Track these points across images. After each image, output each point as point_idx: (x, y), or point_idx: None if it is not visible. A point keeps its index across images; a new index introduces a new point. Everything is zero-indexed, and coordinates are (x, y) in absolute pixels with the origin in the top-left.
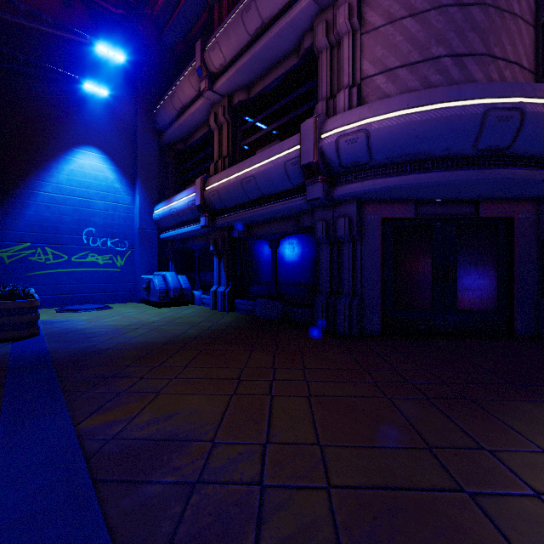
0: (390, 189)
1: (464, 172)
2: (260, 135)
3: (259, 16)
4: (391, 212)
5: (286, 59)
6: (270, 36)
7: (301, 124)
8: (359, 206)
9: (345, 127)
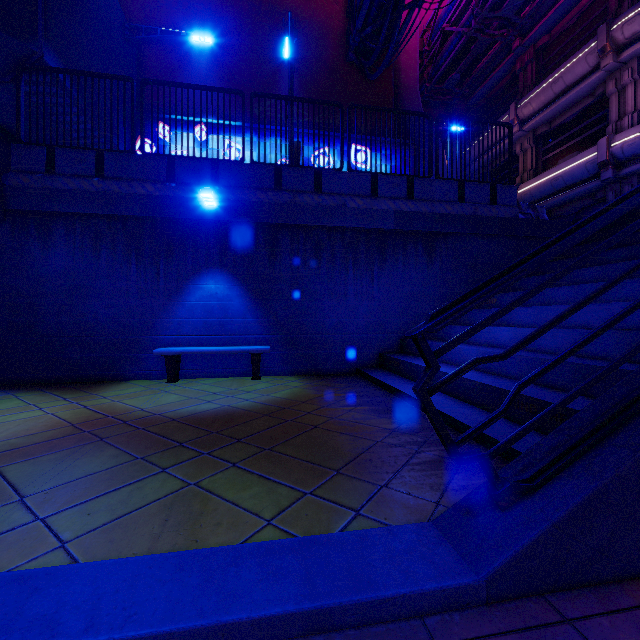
0: None
1: None
2: (560, 150)
3: (564, 84)
4: None
5: (583, 100)
6: (572, 94)
7: (597, 142)
8: (638, 177)
9: (627, 138)
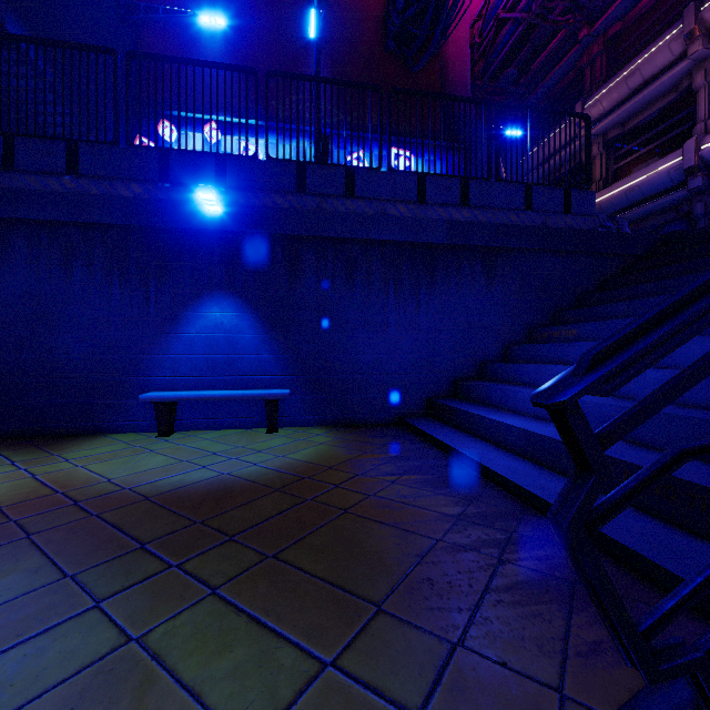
0: None
1: None
2: (635, 157)
3: (642, 78)
4: None
5: (664, 96)
6: (652, 89)
7: (683, 144)
8: None
9: None
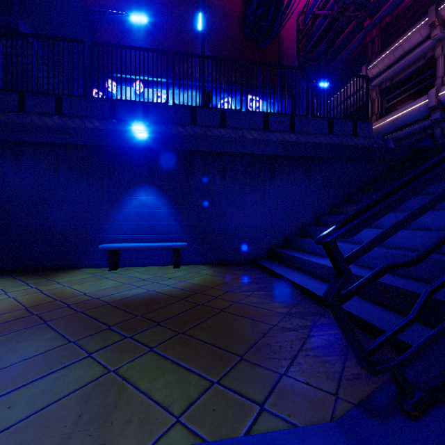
0: None
1: None
2: (399, 99)
3: (403, 50)
4: None
5: (417, 62)
6: (409, 57)
7: (428, 92)
8: None
9: None
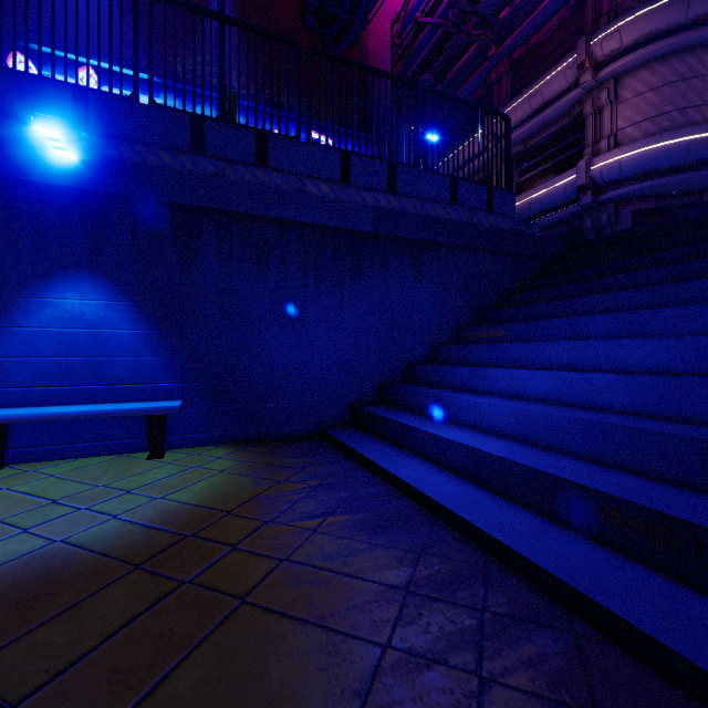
0: (635, 192)
1: (680, 175)
2: (535, 173)
3: (542, 100)
4: (638, 206)
5: (559, 120)
6: (550, 111)
7: (576, 164)
8: (615, 205)
9: (606, 162)
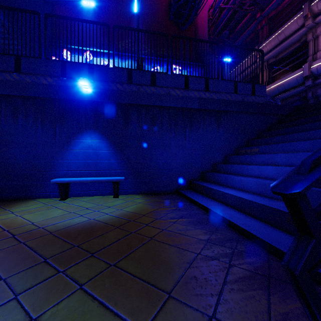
0: None
1: None
2: (281, 71)
3: (284, 35)
4: None
5: (294, 44)
6: (289, 40)
7: (303, 65)
8: None
9: (319, 63)
